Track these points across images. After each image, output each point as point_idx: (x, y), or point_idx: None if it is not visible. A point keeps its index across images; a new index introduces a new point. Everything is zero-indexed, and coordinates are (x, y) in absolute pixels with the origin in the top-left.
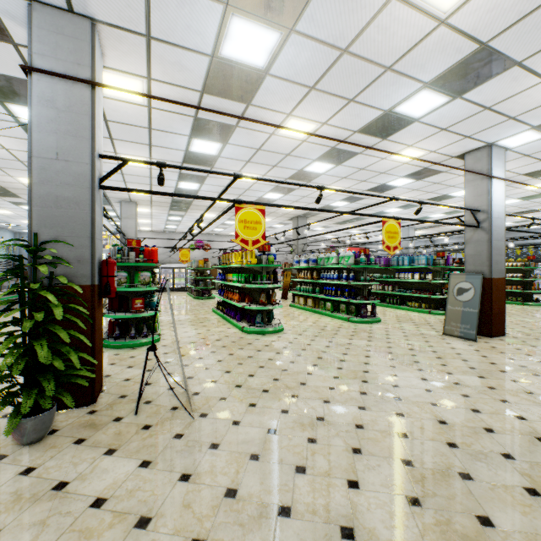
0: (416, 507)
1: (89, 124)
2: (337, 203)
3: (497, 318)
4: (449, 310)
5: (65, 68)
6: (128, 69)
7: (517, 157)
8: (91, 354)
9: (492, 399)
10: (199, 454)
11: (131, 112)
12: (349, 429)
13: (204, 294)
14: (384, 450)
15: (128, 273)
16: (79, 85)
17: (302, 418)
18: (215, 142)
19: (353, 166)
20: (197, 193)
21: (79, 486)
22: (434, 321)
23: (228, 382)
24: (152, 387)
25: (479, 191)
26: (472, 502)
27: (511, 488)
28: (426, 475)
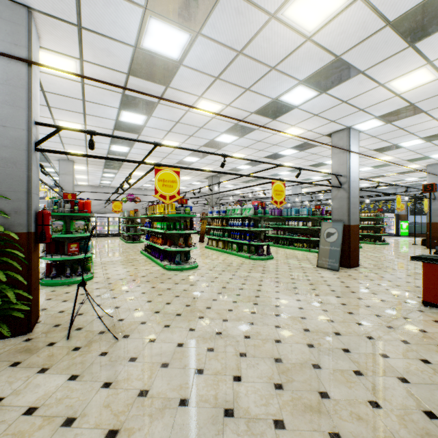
0: (279, 390)
1: (25, 96)
2: (242, 166)
3: (353, 254)
4: (321, 249)
5: (3, 46)
6: (63, 51)
7: (368, 137)
8: (28, 291)
9: (342, 312)
10: (119, 366)
11: (66, 85)
12: (239, 340)
13: (135, 239)
14: (262, 352)
15: (64, 222)
16: (16, 62)
17: (205, 334)
18: (141, 114)
19: (252, 138)
20: (127, 155)
21: (14, 400)
22: (312, 257)
23: (149, 309)
24: (83, 316)
25: (342, 161)
26: (318, 383)
27: (345, 371)
28: (290, 368)
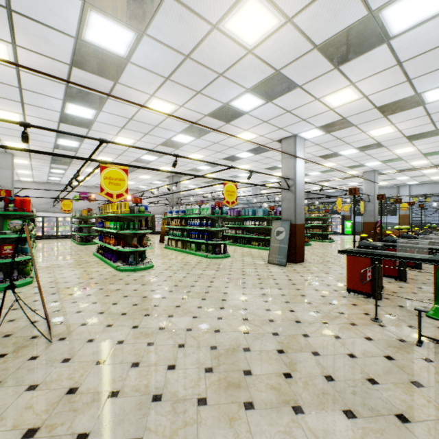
0: (209, 373)
1: None
2: (202, 167)
3: (299, 250)
4: (271, 246)
5: None
6: None
7: (312, 145)
8: None
9: (281, 301)
10: (50, 368)
11: None
12: (181, 332)
13: (88, 240)
14: (201, 342)
15: None
16: None
17: (147, 330)
18: (89, 108)
19: (209, 140)
20: (78, 150)
21: None
22: (265, 255)
23: (92, 311)
24: (15, 323)
25: (289, 165)
26: (245, 363)
27: (270, 351)
28: (223, 353)
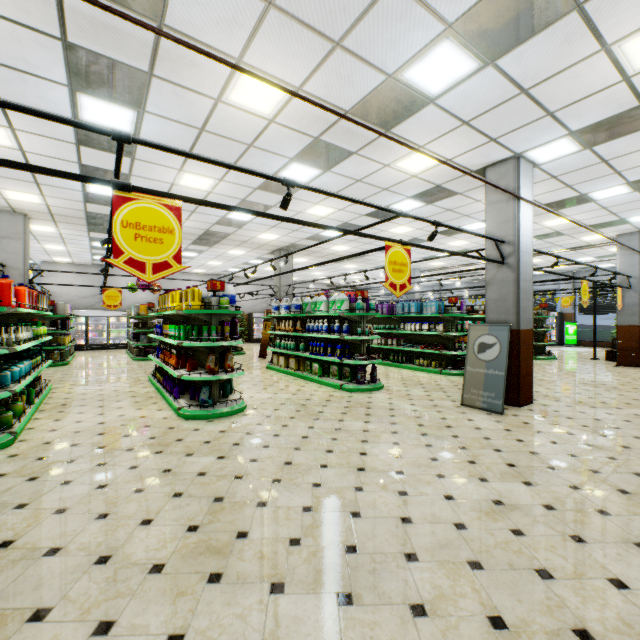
0: None
1: None
2: (330, 232)
3: (525, 381)
4: (468, 373)
5: None
6: None
7: (543, 179)
8: None
9: (559, 536)
10: None
11: None
12: None
13: (148, 353)
14: None
15: None
16: None
17: None
18: (122, 106)
19: (347, 174)
20: None
21: None
22: (447, 385)
23: (86, 549)
24: None
25: (504, 216)
26: None
27: None
28: None
